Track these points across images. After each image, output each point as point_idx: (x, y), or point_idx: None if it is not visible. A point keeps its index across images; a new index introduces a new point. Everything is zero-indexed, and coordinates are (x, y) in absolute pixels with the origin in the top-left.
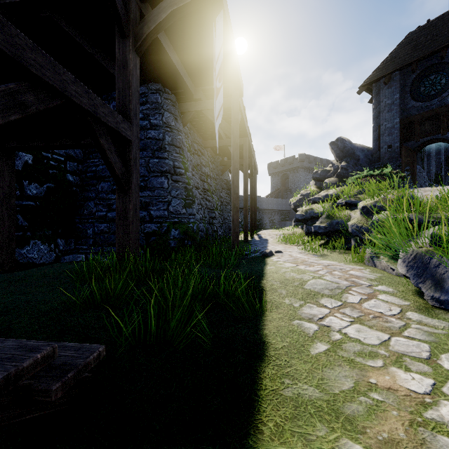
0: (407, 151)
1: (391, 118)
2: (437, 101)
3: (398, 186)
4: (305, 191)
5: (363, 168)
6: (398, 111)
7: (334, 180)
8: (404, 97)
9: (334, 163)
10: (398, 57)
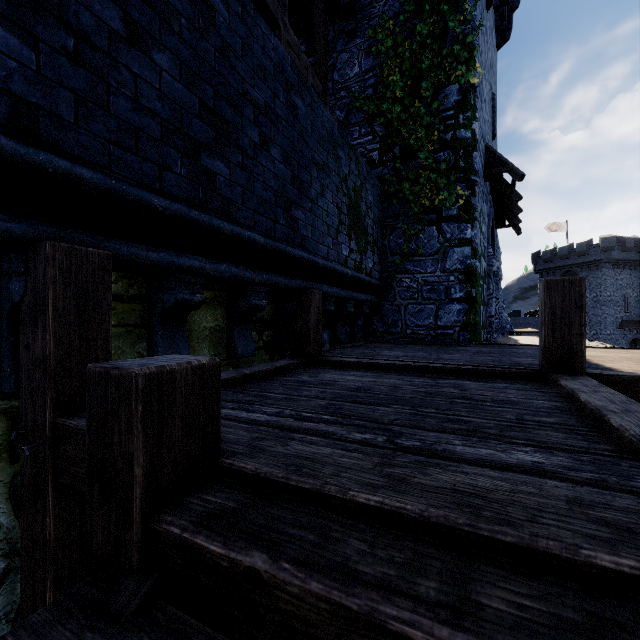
0: None
1: None
2: None
3: None
4: None
5: None
6: None
7: None
8: None
9: None
10: None
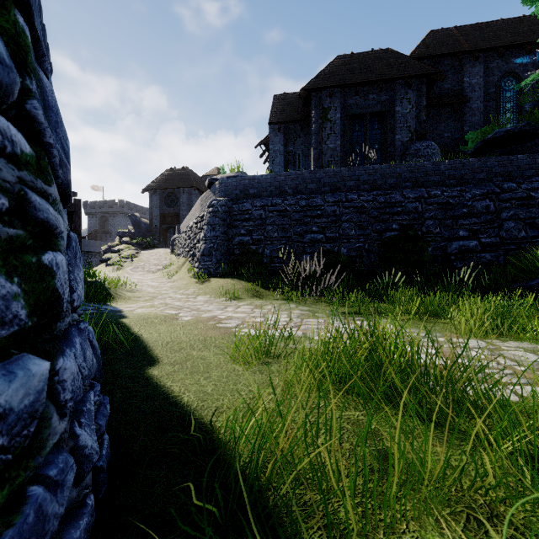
0: (162, 230)
1: (156, 211)
2: (173, 209)
3: (158, 246)
4: (111, 244)
5: (144, 234)
6: (159, 209)
7: (128, 239)
8: (162, 203)
9: (130, 229)
10: (160, 182)
